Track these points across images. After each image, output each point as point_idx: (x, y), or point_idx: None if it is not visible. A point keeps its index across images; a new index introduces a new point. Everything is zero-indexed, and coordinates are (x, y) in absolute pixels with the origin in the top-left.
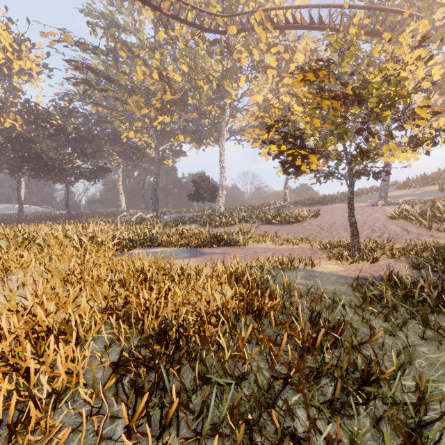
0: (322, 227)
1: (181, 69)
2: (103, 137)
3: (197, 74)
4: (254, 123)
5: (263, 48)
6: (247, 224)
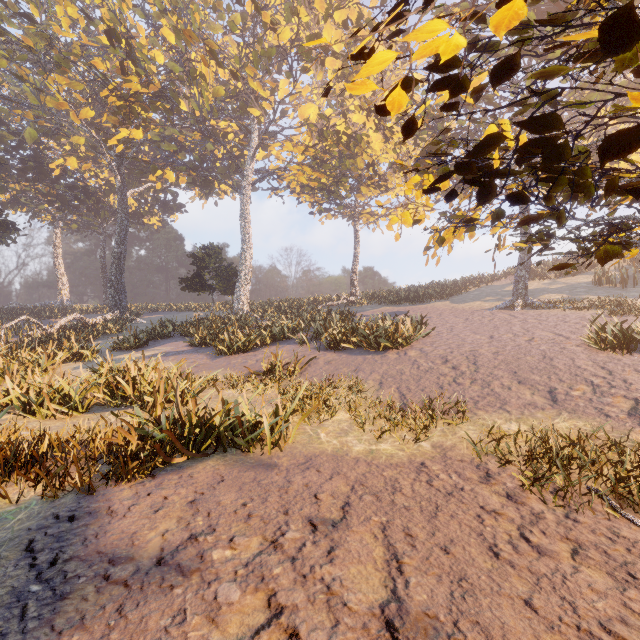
0: (457, 365)
1: (164, 39)
2: (1, 159)
3: (190, 40)
4: (301, 159)
5: (320, 7)
6: (289, 348)
